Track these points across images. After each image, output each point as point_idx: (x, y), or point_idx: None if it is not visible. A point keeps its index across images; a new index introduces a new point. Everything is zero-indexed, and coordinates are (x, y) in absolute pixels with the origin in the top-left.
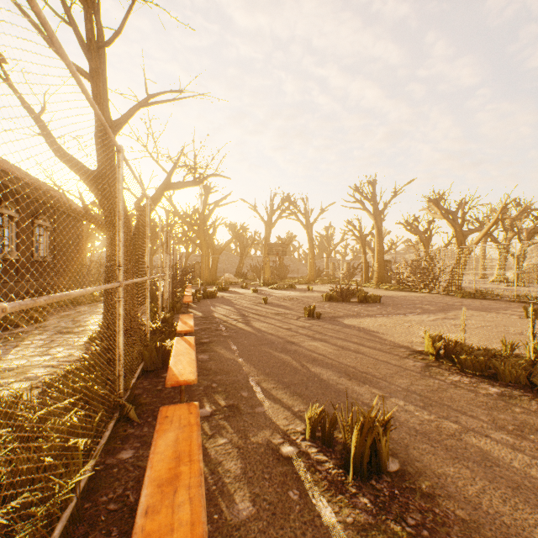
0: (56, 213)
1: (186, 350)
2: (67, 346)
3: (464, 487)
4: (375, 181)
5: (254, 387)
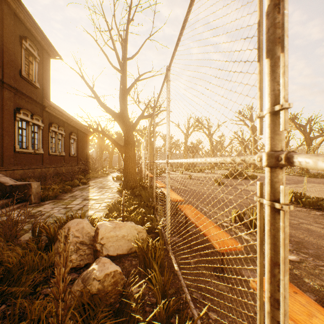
0: (78, 132)
1: (170, 192)
2: (110, 193)
3: (298, 235)
4: (252, 107)
5: (202, 208)
